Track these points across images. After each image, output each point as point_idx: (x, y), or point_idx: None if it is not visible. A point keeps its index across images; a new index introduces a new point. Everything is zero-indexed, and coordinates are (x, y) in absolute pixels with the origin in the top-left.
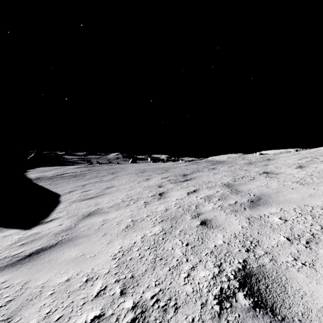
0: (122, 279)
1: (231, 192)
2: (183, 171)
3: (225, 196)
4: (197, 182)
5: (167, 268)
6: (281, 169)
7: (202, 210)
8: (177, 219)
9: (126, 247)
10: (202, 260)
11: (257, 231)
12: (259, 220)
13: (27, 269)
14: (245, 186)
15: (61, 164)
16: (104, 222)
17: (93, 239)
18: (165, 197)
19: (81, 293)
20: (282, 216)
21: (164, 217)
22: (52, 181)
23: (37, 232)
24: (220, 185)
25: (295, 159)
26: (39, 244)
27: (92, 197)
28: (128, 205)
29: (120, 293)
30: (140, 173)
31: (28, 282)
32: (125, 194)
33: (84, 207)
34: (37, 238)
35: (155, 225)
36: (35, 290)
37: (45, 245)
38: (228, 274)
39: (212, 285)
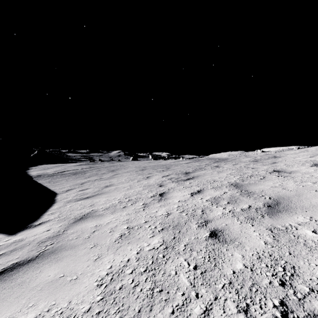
0: None
1: (241, 193)
2: (185, 169)
3: (235, 198)
4: (200, 182)
5: (170, 309)
6: (294, 167)
7: (210, 216)
8: (181, 228)
9: (117, 267)
10: (219, 296)
11: (288, 251)
12: (285, 233)
13: None
14: (256, 187)
15: (64, 161)
16: (96, 229)
17: (79, 252)
18: (166, 198)
19: None
20: (316, 229)
21: (165, 224)
22: (51, 179)
23: (21, 239)
24: (227, 185)
25: (306, 156)
26: (18, 256)
27: (88, 197)
28: (125, 207)
29: None
30: (140, 171)
31: None
32: (124, 193)
33: (78, 208)
34: (18, 247)
35: (154, 236)
36: None
37: (24, 258)
38: None
39: None
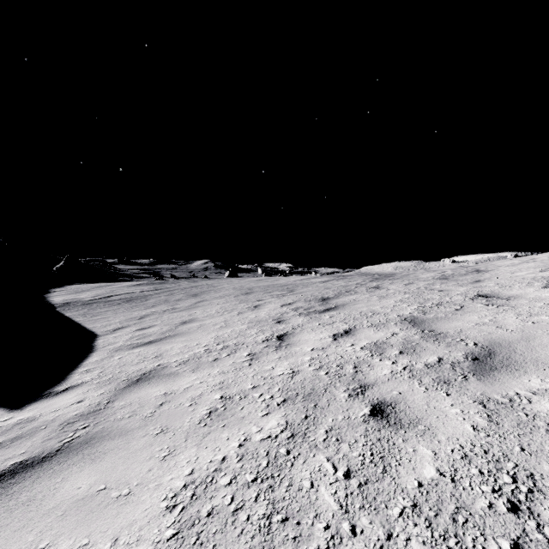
0: None
1: (423, 335)
2: (321, 292)
3: (413, 344)
4: (349, 314)
5: None
6: (514, 290)
7: (370, 377)
8: (318, 399)
9: (203, 472)
10: (394, 532)
11: (518, 444)
12: (509, 409)
13: None
14: (449, 324)
15: (110, 279)
16: (165, 399)
17: (134, 443)
18: (289, 343)
19: None
20: None
21: (289, 392)
22: (88, 310)
23: (31, 417)
24: (397, 320)
25: (533, 270)
26: (24, 450)
27: (152, 341)
28: (217, 360)
29: None
30: (242, 295)
31: None
32: (214, 335)
33: (134, 362)
34: (25, 433)
35: (270, 413)
36: None
37: (35, 453)
38: None
39: None
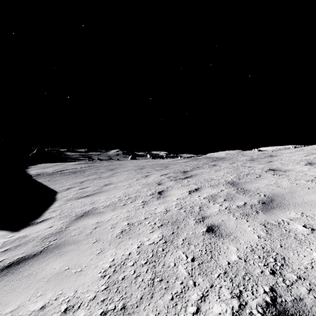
0: (110, 311)
1: (237, 191)
2: (183, 167)
3: (232, 195)
4: (198, 180)
5: (169, 296)
6: (289, 166)
7: (207, 213)
8: (179, 224)
9: (119, 260)
10: (214, 284)
11: (279, 244)
12: (278, 227)
13: (0, 286)
14: (252, 185)
15: (62, 160)
16: (97, 225)
17: (82, 247)
18: (165, 195)
19: None
20: (306, 224)
21: (164, 221)
22: (51, 178)
23: (25, 235)
24: (224, 183)
25: (301, 156)
26: (23, 251)
27: (88, 195)
28: (125, 205)
29: None
30: (139, 169)
31: None
32: (123, 191)
33: (79, 206)
34: (22, 243)
35: (154, 231)
36: None
37: (29, 253)
38: (253, 311)
39: None
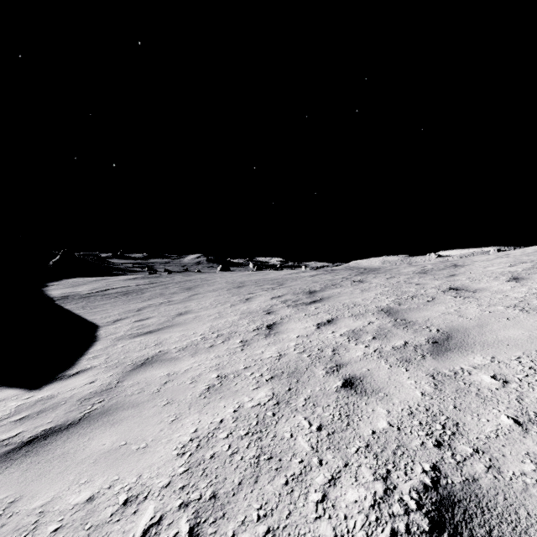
0: (194, 502)
1: (395, 323)
2: (309, 285)
3: (385, 331)
4: (333, 306)
5: (282, 480)
6: (482, 283)
7: (345, 358)
8: (300, 375)
9: (205, 430)
10: (350, 462)
11: (453, 404)
12: (453, 379)
13: (20, 471)
14: (419, 314)
15: (105, 273)
16: (168, 379)
17: (146, 412)
18: (277, 331)
19: (111, 532)
20: (497, 373)
21: (276, 371)
22: (87, 303)
23: (50, 395)
24: (375, 311)
25: (503, 265)
26: (50, 420)
27: (151, 331)
28: (213, 346)
29: (189, 536)
30: (235, 288)
31: (16, 500)
32: (209, 325)
33: (137, 349)
34: (48, 407)
35: (260, 387)
36: (26, 521)
37: (60, 422)
38: (404, 497)
39: (373, 523)
